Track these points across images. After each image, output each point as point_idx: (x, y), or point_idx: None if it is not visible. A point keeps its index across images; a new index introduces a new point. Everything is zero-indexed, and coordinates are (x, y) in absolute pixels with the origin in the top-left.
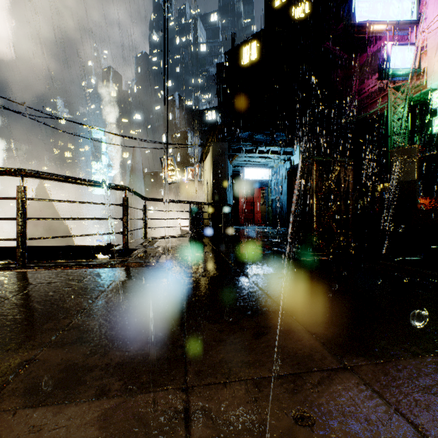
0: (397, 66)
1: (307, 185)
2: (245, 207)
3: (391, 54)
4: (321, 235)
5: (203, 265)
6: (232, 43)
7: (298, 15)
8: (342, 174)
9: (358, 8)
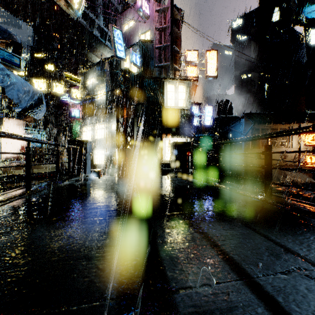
0: (74, 115)
1: (35, 151)
2: (14, 150)
3: (72, 111)
4: (40, 160)
5: (14, 163)
6: None
7: (46, 67)
8: (42, 149)
9: None
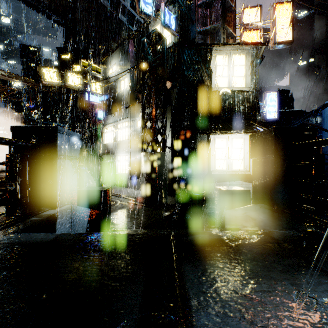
0: (100, 117)
1: None
2: None
3: (98, 113)
4: None
5: None
6: (35, 61)
7: (74, 69)
8: None
9: (87, 95)
